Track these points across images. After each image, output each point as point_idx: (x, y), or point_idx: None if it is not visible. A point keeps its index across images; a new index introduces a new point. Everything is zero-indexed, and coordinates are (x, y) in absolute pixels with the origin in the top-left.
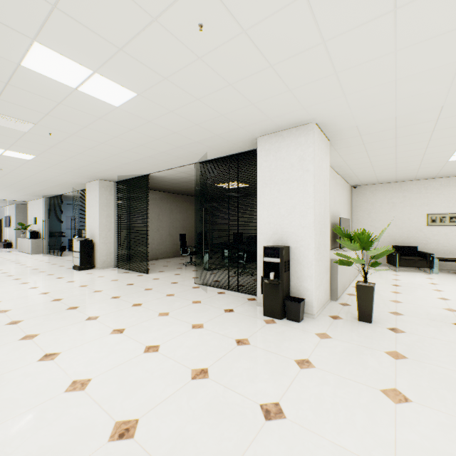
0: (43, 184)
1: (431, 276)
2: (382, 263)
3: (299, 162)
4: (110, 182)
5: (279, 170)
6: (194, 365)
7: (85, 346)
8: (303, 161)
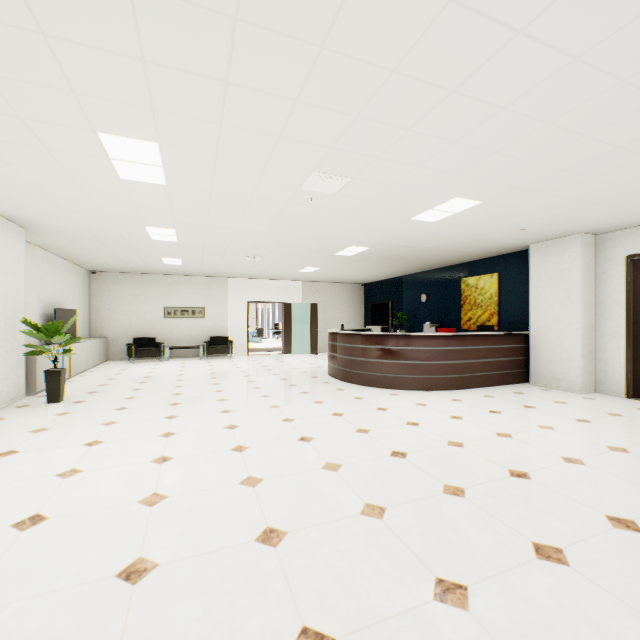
0: None
1: (161, 363)
2: (126, 357)
3: None
4: None
5: None
6: None
7: None
8: None
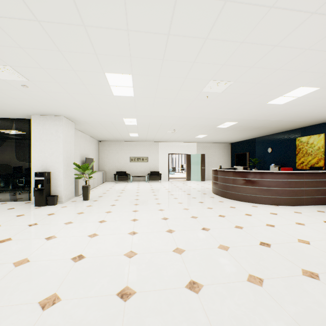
0: None
1: (128, 183)
2: (113, 180)
3: (56, 132)
4: None
5: (45, 134)
6: None
7: None
8: (58, 132)
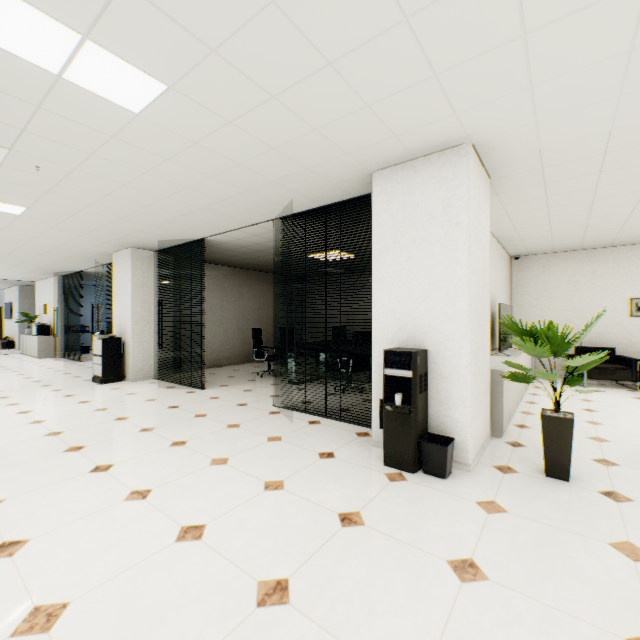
0: (50, 255)
1: None
2: (559, 373)
3: (444, 209)
4: (148, 252)
5: (409, 225)
6: (263, 572)
7: (75, 526)
8: (450, 208)
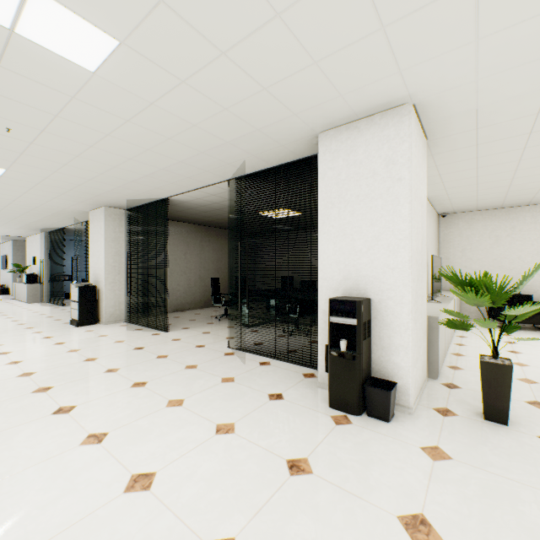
0: (34, 214)
1: None
2: (482, 317)
3: (386, 166)
4: (119, 210)
5: (353, 181)
6: (209, 530)
7: (27, 474)
8: (392, 165)
